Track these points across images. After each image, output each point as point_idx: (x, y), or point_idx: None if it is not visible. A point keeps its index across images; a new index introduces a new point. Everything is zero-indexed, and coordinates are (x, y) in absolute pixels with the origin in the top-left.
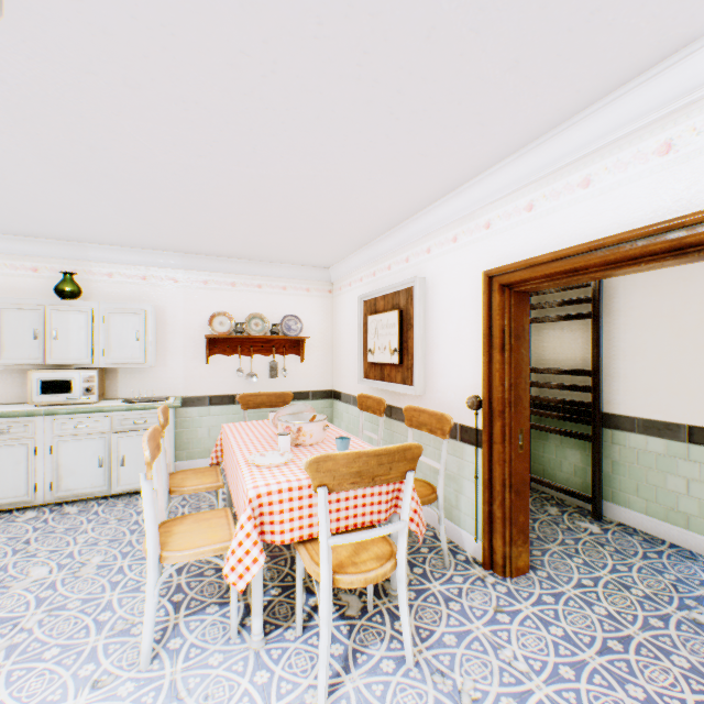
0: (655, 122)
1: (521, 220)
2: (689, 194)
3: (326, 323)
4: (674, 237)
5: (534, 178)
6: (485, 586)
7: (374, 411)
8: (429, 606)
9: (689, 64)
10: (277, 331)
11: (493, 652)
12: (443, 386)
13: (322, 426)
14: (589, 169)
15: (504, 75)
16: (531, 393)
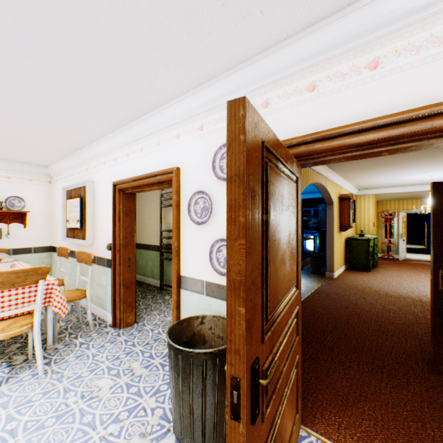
0: (156, 132)
1: (126, 160)
2: (163, 163)
3: (47, 203)
4: (159, 178)
5: (128, 142)
6: (108, 334)
7: (65, 256)
8: (70, 349)
9: (159, 115)
10: (1, 207)
11: (92, 358)
12: (101, 239)
13: (11, 265)
14: (143, 144)
15: (86, 100)
16: (166, 242)
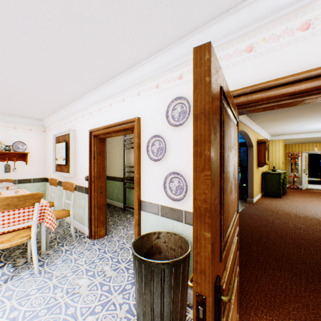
0: (122, 92)
1: (99, 113)
2: (127, 114)
3: (42, 146)
4: (124, 126)
5: (100, 100)
6: (86, 243)
7: (55, 185)
8: (58, 254)
9: (124, 78)
10: (9, 149)
11: (74, 262)
12: (81, 173)
13: (15, 191)
14: (111, 101)
15: (70, 67)
16: (128, 175)
